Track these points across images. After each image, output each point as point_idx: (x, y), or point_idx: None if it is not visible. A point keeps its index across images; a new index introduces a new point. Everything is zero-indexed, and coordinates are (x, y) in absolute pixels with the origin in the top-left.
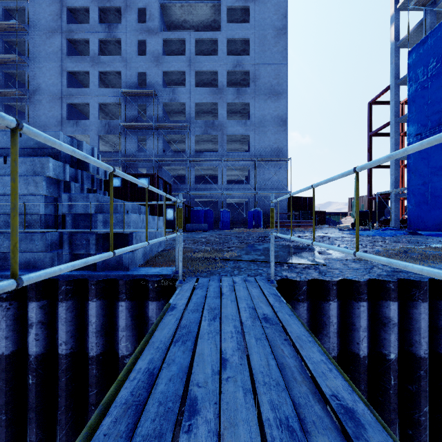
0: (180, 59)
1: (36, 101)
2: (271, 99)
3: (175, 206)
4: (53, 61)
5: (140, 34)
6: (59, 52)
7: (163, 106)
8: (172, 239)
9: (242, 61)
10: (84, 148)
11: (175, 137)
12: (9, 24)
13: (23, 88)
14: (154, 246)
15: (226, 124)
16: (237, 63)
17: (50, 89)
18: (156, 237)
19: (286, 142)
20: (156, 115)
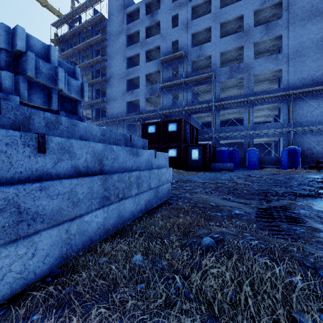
0: (206, 17)
1: (110, 83)
2: (311, 21)
3: (199, 146)
4: (119, 53)
5: (173, 10)
6: (122, 46)
7: (192, 64)
8: (191, 180)
9: None
10: (21, 38)
11: (201, 89)
12: (97, 38)
13: (104, 77)
14: (131, 205)
15: (253, 64)
16: None
17: (118, 73)
18: (141, 186)
19: None
20: (186, 73)
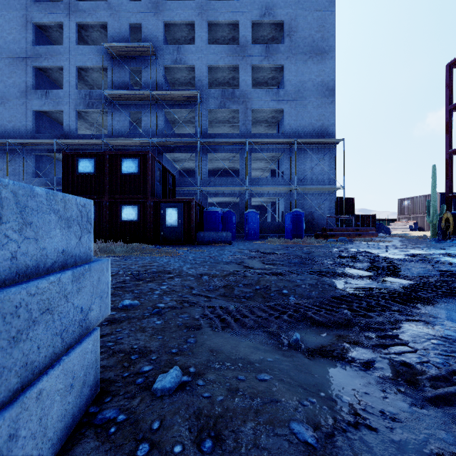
0: (188, 5)
1: None
2: (312, 59)
3: (179, 203)
4: (14, 8)
5: None
6: None
7: (164, 72)
8: (169, 270)
9: (273, 7)
10: None
11: (180, 116)
12: None
13: None
14: None
15: (251, 95)
16: (266, 11)
17: (10, 47)
18: None
19: (334, 119)
20: (154, 83)
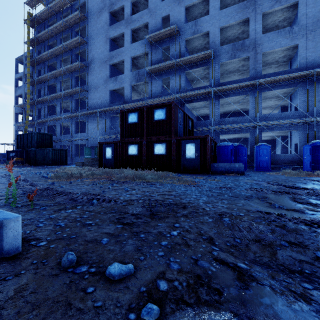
0: None
1: (91, 68)
2: None
3: (196, 140)
4: (101, 34)
5: None
6: (105, 25)
7: (185, 45)
8: (184, 203)
9: None
10: None
11: (197, 74)
12: (76, 16)
13: (84, 62)
14: None
15: (261, 40)
16: None
17: (99, 56)
18: None
19: None
20: (178, 53)
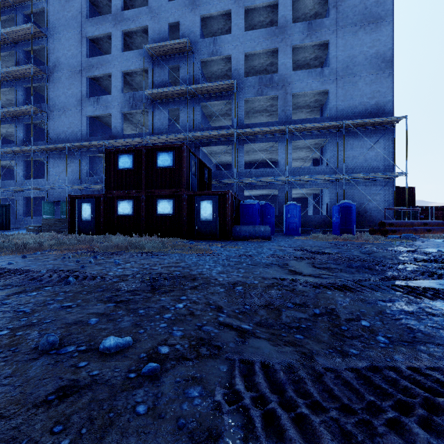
0: None
1: (55, 79)
2: (364, 29)
3: (214, 196)
4: (72, 27)
5: None
6: (79, 16)
7: (201, 67)
8: (195, 275)
9: None
10: None
11: (217, 109)
12: None
13: (42, 66)
14: None
15: (291, 78)
16: None
17: (70, 62)
18: None
19: (392, 95)
20: (191, 78)
